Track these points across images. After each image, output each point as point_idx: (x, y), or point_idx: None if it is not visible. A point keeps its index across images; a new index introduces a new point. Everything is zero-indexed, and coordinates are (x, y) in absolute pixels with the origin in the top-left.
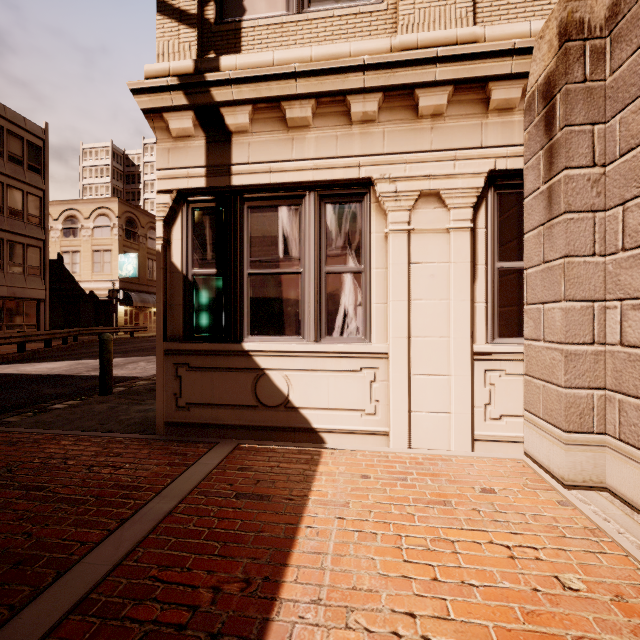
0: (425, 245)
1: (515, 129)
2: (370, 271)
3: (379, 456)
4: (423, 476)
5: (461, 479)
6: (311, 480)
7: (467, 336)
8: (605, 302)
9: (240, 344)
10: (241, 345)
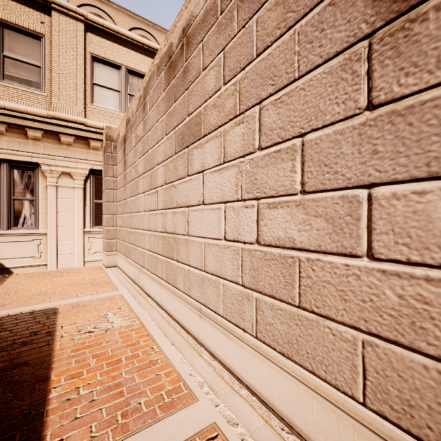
0: (64, 192)
1: (100, 156)
2: (38, 200)
3: (41, 272)
4: (58, 273)
5: (72, 271)
6: (4, 280)
7: (82, 226)
8: (117, 215)
9: None
10: None
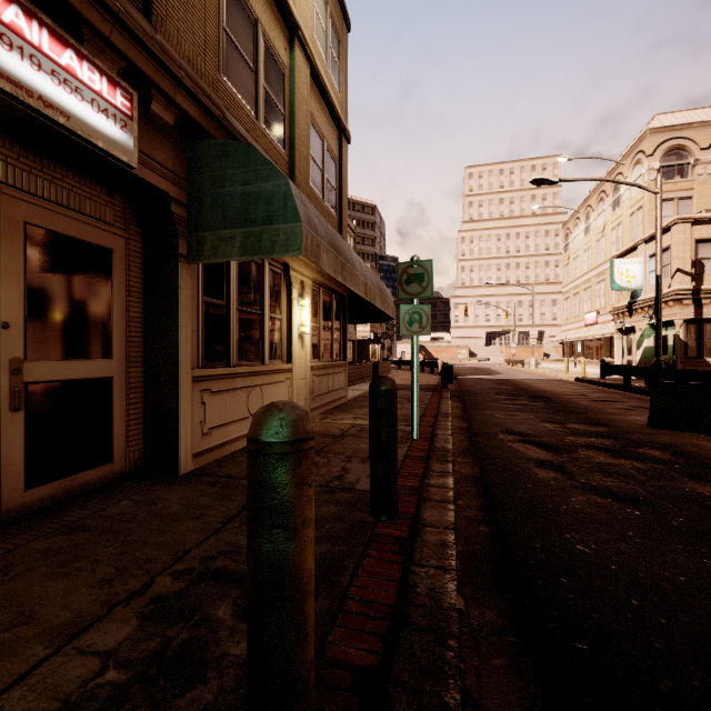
0: None
1: None
2: None
3: None
4: None
5: None
6: None
7: None
8: None
9: (705, 360)
10: (705, 360)
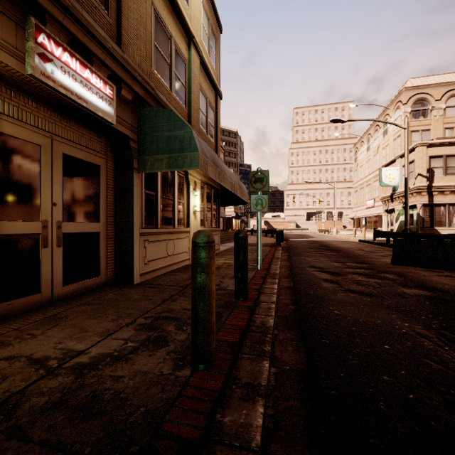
0: None
1: None
2: None
3: None
4: None
5: None
6: None
7: None
8: None
9: (435, 228)
10: (435, 228)
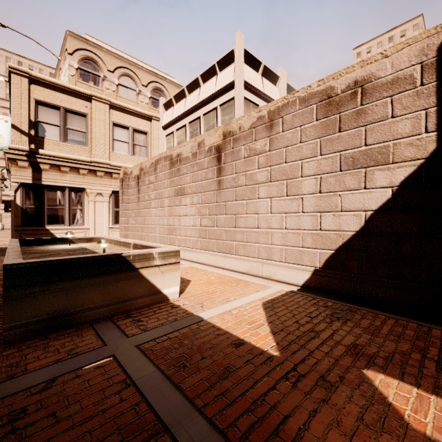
0: (99, 204)
1: (118, 183)
2: (85, 209)
3: None
4: None
5: None
6: None
7: (108, 224)
8: (130, 218)
9: (45, 227)
10: (45, 227)
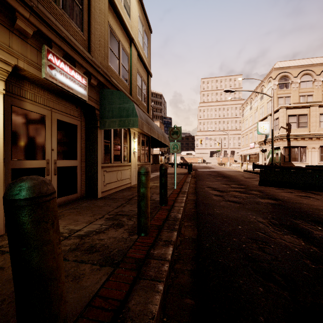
0: (313, 152)
1: (322, 142)
2: (306, 155)
3: None
4: None
5: None
6: None
7: (317, 161)
8: None
9: (291, 162)
10: (291, 162)
